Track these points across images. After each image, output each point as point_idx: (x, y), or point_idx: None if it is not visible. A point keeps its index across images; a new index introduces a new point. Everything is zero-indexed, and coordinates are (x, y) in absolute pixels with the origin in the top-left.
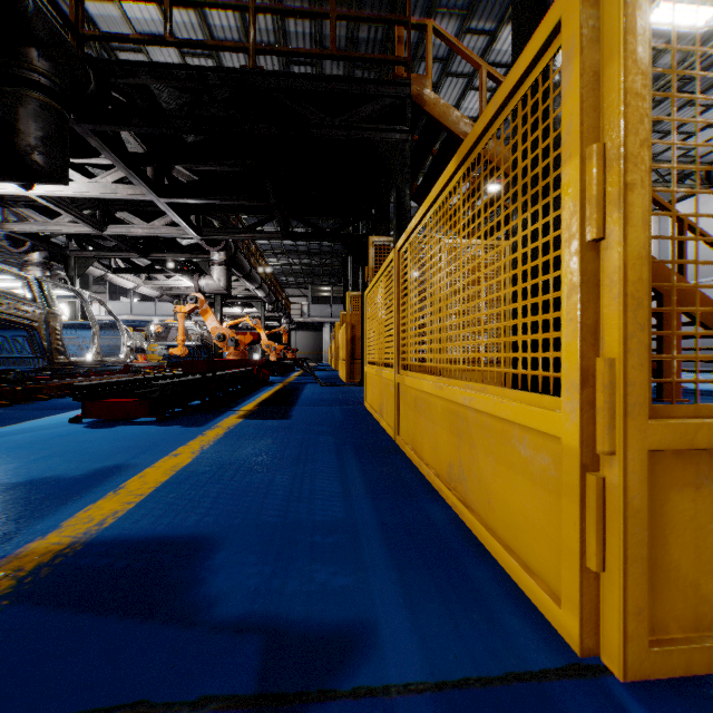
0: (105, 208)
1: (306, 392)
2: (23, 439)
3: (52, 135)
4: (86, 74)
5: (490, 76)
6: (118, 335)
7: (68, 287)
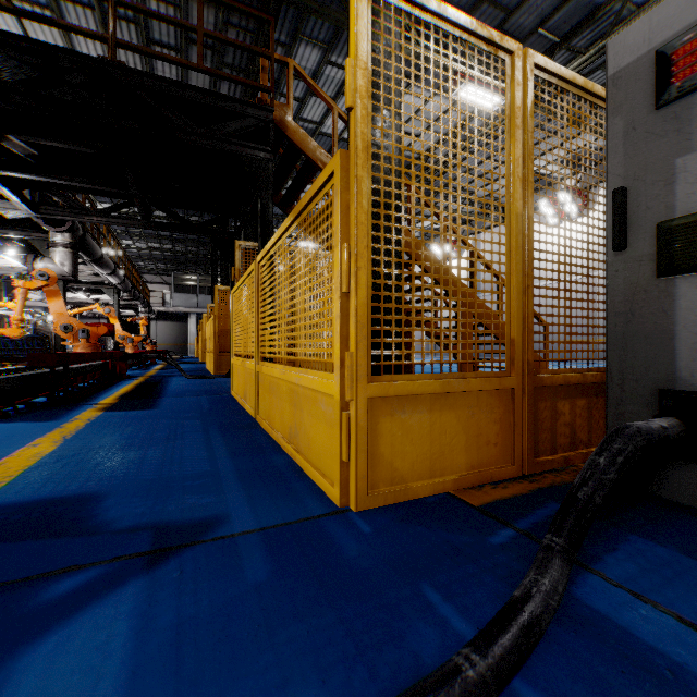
0: None
1: (171, 385)
2: None
3: None
4: None
5: (341, 117)
6: None
7: None
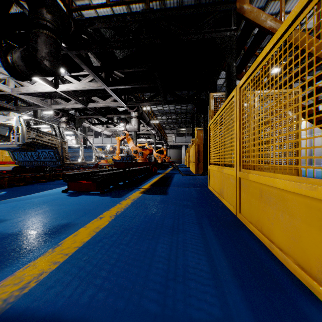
0: (87, 96)
1: (175, 179)
2: (37, 201)
3: (52, 51)
4: (69, 22)
5: None
6: (92, 151)
7: (71, 130)
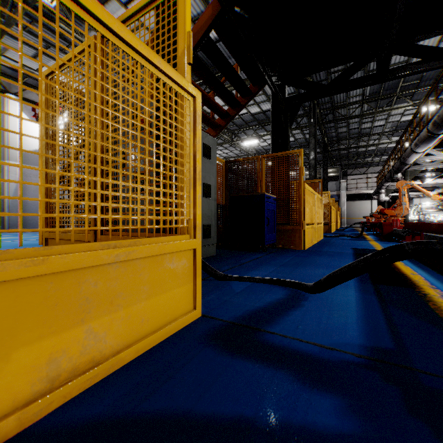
0: None
1: None
2: None
3: None
4: None
5: None
6: None
7: None
